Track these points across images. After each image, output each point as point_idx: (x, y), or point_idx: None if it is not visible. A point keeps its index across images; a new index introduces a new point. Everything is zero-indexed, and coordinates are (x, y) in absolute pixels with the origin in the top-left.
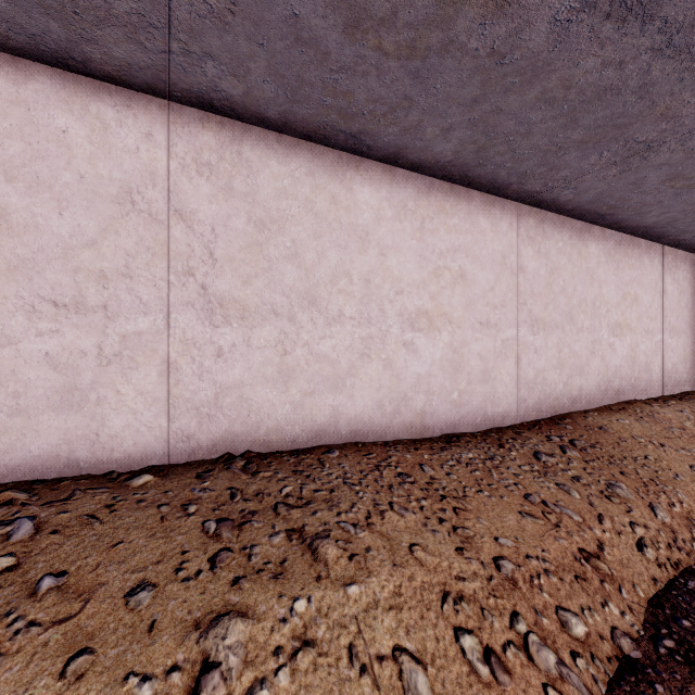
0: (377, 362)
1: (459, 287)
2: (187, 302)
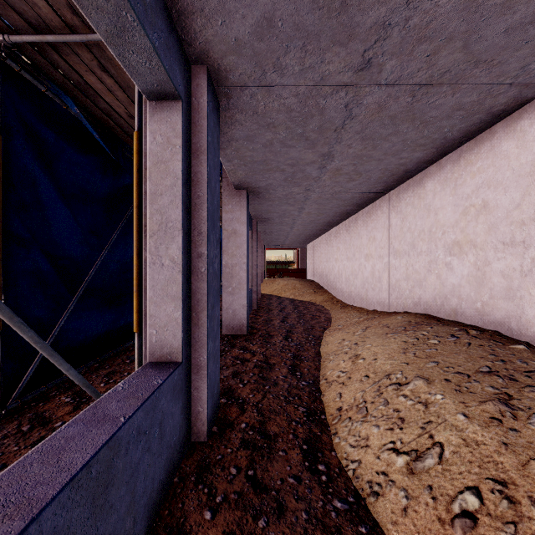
0: None
1: None
2: None
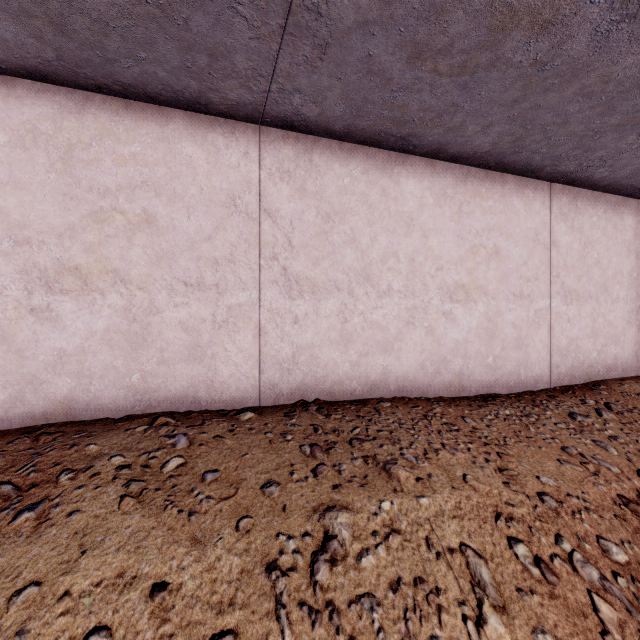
0: (420, 329)
1: (494, 262)
2: (272, 280)
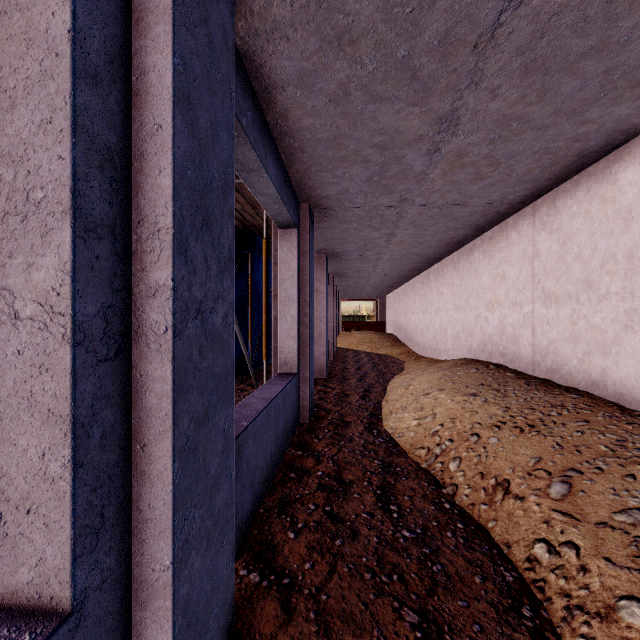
0: (639, 334)
1: None
2: (538, 297)
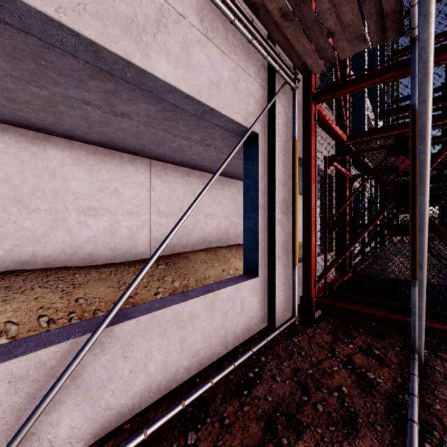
0: (62, 230)
1: (115, 196)
2: None
